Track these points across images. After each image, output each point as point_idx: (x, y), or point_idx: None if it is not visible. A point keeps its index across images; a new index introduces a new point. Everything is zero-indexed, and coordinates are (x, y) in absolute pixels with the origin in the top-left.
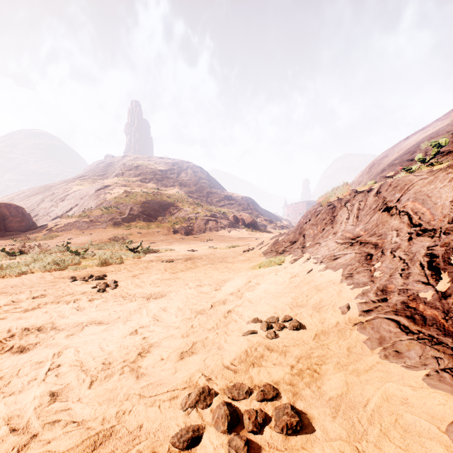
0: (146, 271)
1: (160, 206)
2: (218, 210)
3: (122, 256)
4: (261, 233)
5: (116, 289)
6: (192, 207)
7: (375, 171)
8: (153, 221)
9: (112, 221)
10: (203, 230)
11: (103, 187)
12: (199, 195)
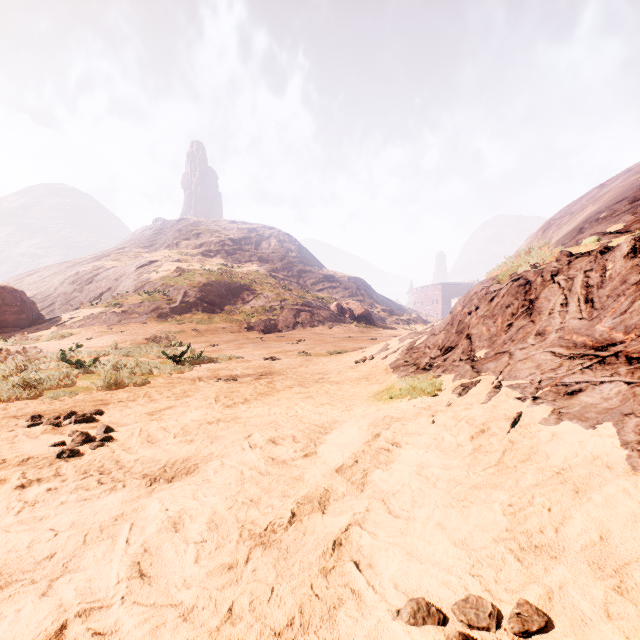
0: (180, 401)
1: (228, 290)
2: (314, 296)
3: (152, 370)
4: (378, 329)
5: (100, 450)
6: (276, 292)
7: (555, 235)
8: (217, 312)
9: (156, 313)
10: (292, 325)
11: (148, 262)
12: (286, 275)
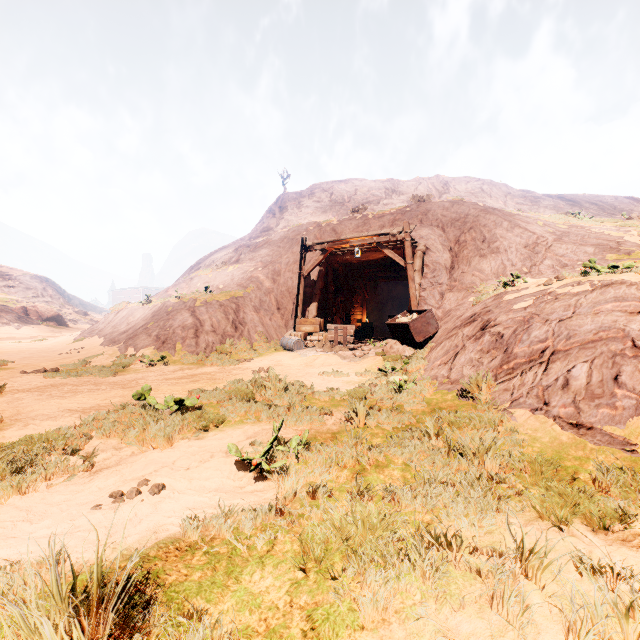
0: None
1: None
2: None
3: None
4: (70, 329)
5: None
6: None
7: None
8: None
9: None
10: None
11: None
12: None
